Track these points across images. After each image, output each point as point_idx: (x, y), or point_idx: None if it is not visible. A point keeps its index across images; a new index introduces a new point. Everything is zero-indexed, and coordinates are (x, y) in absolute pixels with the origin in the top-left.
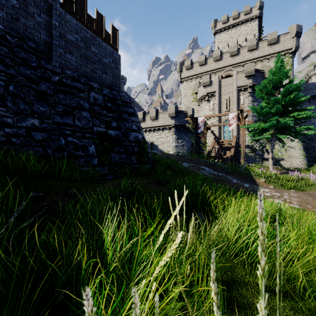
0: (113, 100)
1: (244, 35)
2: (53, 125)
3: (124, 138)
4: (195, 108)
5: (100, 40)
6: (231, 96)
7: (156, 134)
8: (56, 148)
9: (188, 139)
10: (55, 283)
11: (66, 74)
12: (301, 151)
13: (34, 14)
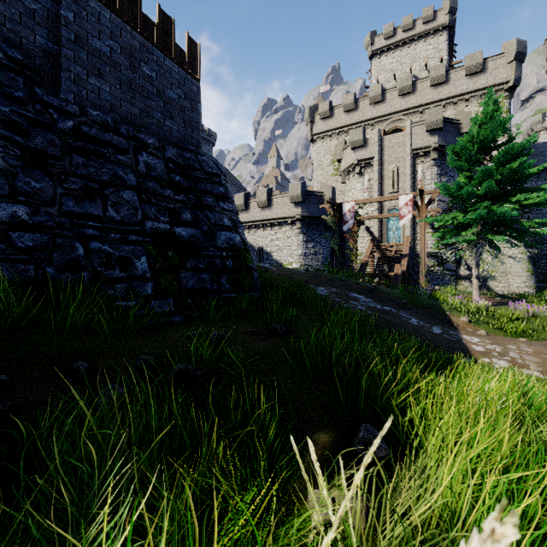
0: (186, 171)
1: (422, 60)
2: (59, 217)
3: (207, 241)
4: (337, 188)
5: (160, 54)
6: (401, 165)
7: (269, 233)
8: (65, 265)
9: (325, 242)
10: None
11: (90, 116)
12: (525, 264)
13: None
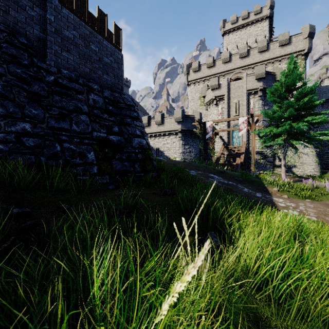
0: (115, 103)
1: (254, 36)
2: (47, 129)
3: (127, 143)
4: (202, 113)
5: (100, 38)
6: (240, 99)
7: (162, 140)
8: (50, 156)
9: (195, 145)
10: None
11: (63, 74)
12: (314, 158)
13: (26, 6)
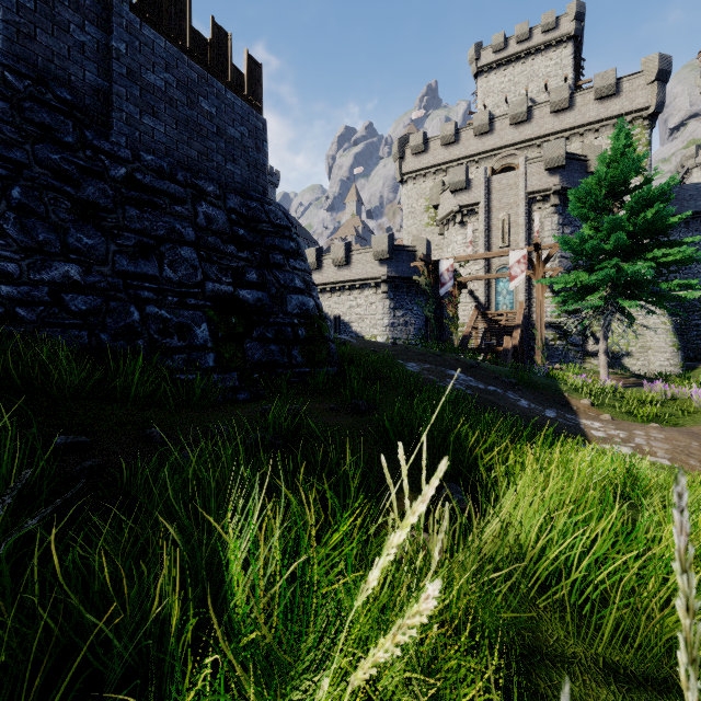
0: (251, 223)
1: (541, 79)
2: (112, 277)
3: (275, 306)
4: (433, 241)
5: (221, 86)
6: (513, 212)
7: (347, 298)
8: (120, 332)
9: (417, 309)
10: (106, 668)
11: (144, 162)
12: (669, 337)
13: (69, 24)
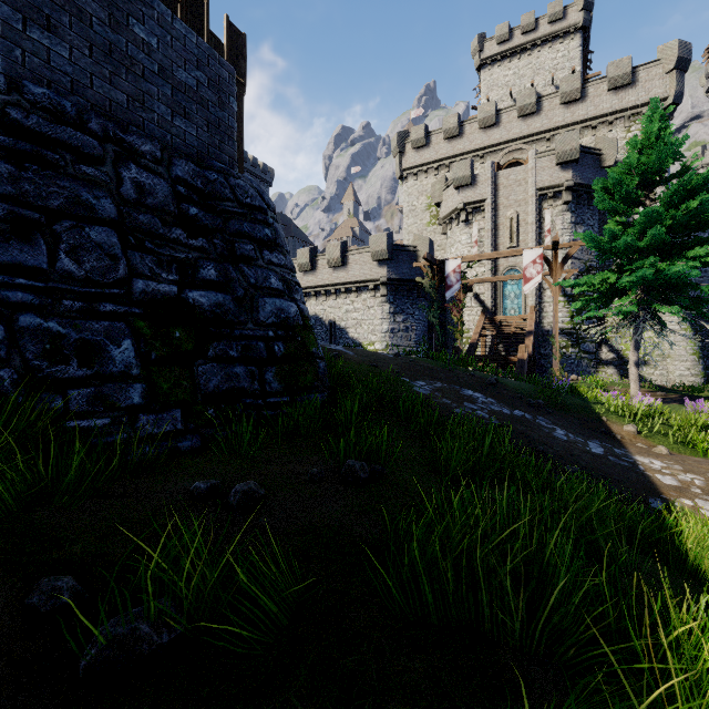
0: (210, 200)
1: (548, 71)
2: None
3: (243, 314)
4: (435, 241)
5: (165, 10)
6: (522, 210)
7: (343, 302)
8: None
9: (419, 314)
10: None
11: (29, 95)
12: (690, 344)
13: None
